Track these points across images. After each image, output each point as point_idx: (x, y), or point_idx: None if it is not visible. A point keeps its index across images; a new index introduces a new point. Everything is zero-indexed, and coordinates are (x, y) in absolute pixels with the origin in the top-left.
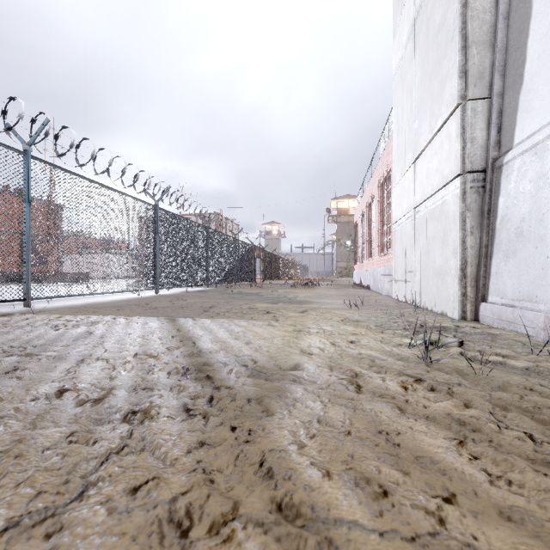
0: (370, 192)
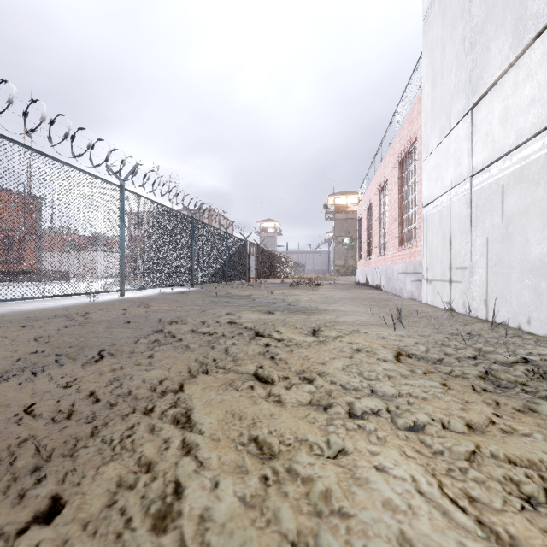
0: (381, 177)
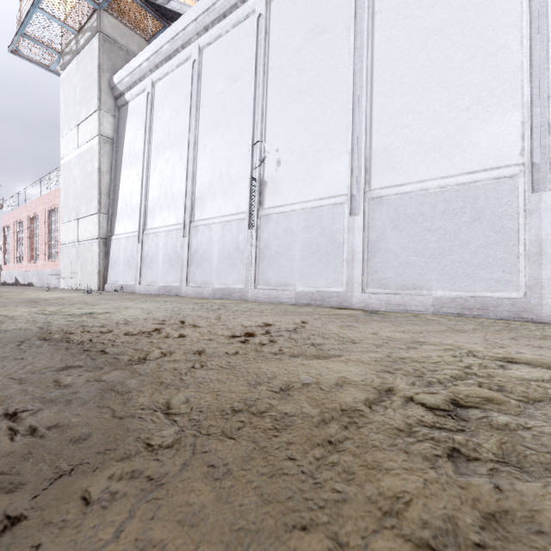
0: (33, 210)
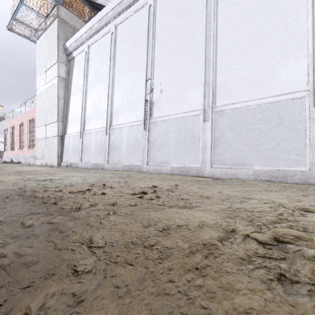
0: (21, 120)
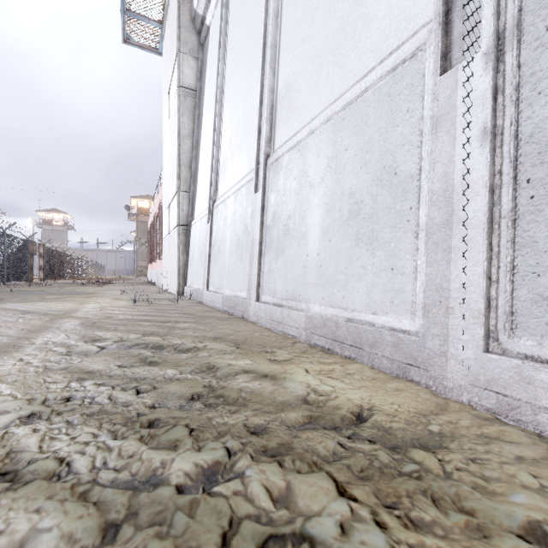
0: (156, 209)
